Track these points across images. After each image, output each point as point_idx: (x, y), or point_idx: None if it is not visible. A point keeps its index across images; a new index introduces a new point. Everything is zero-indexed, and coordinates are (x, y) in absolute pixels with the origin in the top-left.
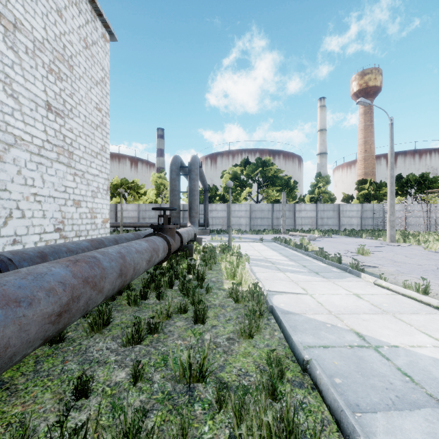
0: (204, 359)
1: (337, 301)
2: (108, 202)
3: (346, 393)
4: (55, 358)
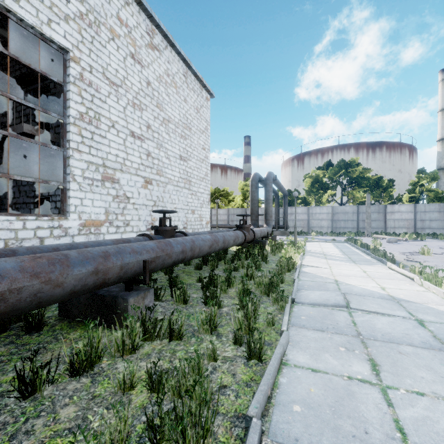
0: (253, 273)
1: (345, 272)
2: (209, 210)
3: (305, 288)
4: (201, 273)
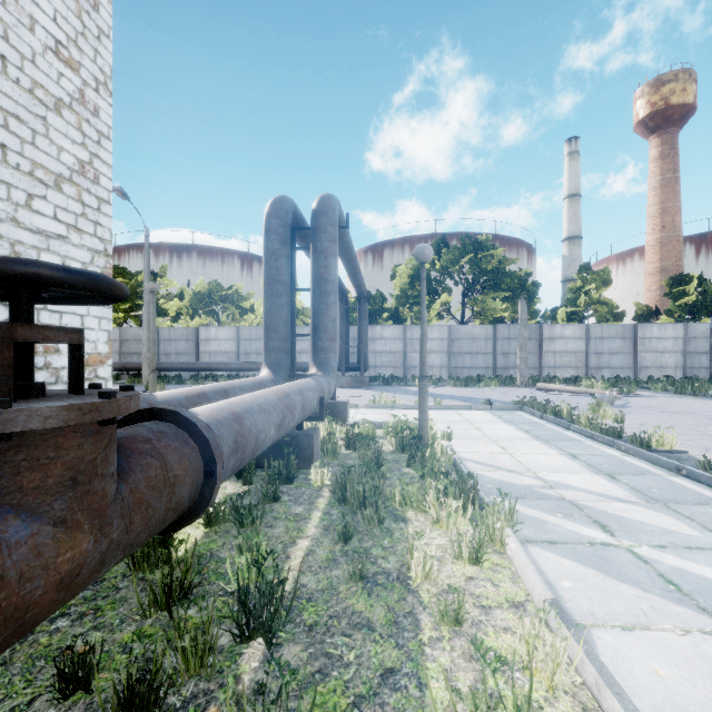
0: None
1: None
2: (104, 313)
3: None
4: None
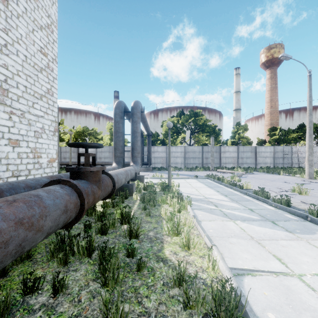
0: None
1: None
2: (55, 143)
3: None
4: None
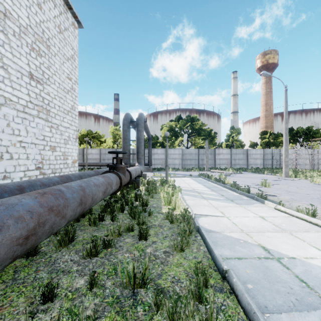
0: (145, 270)
1: (248, 222)
2: (76, 148)
3: (256, 297)
4: (30, 268)
